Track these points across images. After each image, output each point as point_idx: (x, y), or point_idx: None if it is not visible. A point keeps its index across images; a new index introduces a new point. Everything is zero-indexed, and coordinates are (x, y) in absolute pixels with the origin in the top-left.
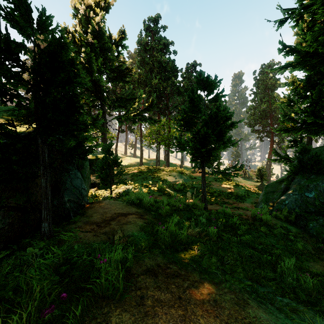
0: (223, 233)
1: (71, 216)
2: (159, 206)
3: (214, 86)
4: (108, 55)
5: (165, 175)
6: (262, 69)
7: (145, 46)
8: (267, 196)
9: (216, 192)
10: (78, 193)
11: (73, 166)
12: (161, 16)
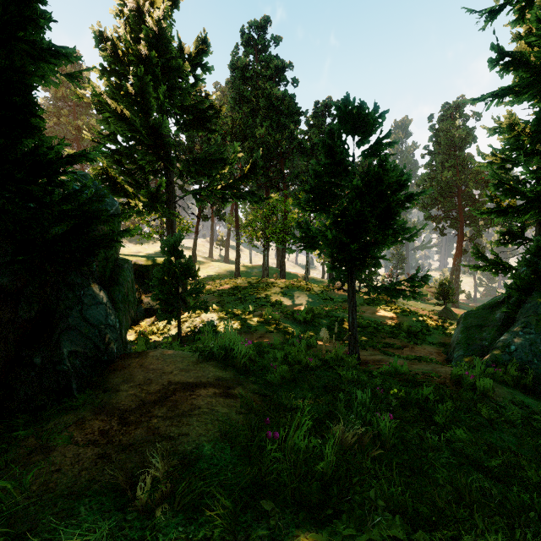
0: (406, 424)
1: (73, 391)
2: (267, 363)
3: (373, 125)
4: (176, 81)
5: (278, 294)
6: (445, 112)
7: (244, 72)
8: (469, 335)
9: (372, 324)
10: (97, 336)
11: (90, 279)
12: (271, 20)
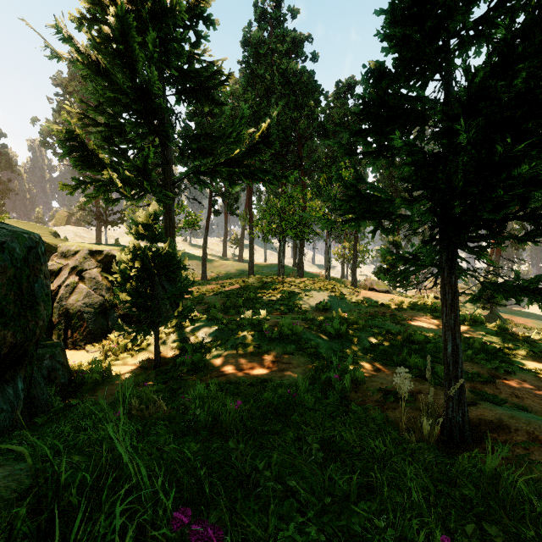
0: None
1: None
2: None
3: None
4: (170, 29)
5: (296, 296)
6: None
7: (257, 49)
8: None
9: (431, 339)
10: None
11: None
12: None
